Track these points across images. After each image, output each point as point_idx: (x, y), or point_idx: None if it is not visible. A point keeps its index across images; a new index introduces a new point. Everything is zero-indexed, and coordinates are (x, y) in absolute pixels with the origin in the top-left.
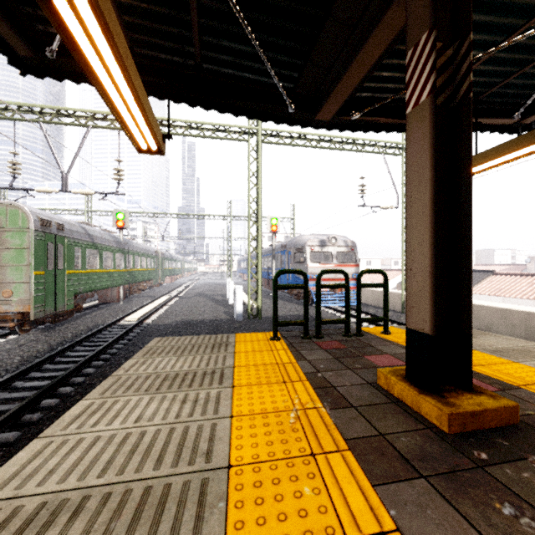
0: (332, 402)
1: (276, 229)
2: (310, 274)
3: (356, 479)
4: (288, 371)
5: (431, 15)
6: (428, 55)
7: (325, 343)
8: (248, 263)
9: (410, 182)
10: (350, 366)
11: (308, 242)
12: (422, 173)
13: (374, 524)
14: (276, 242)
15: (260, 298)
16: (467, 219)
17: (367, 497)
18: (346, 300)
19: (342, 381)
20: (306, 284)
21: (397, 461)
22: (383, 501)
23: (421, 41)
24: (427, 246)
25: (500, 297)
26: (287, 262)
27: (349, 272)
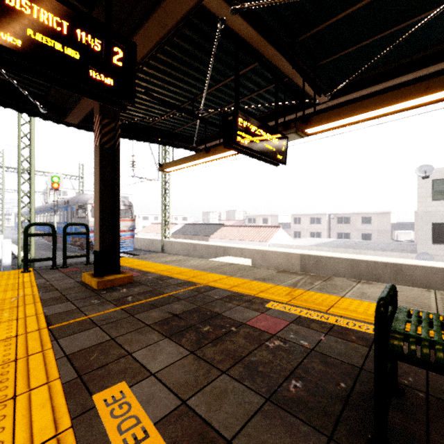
0: (46, 291)
1: (58, 186)
2: (91, 227)
3: (36, 307)
4: (25, 285)
5: (99, 109)
6: (98, 126)
7: (67, 270)
8: (19, 218)
9: (95, 181)
10: (73, 277)
11: (89, 201)
12: (97, 178)
13: (34, 314)
14: (60, 198)
15: (33, 250)
16: (118, 200)
17: (37, 310)
18: (87, 242)
19: (61, 283)
20: (54, 233)
21: (62, 300)
22: (44, 309)
23: (97, 118)
24: (98, 211)
25: (225, 239)
26: (70, 217)
27: (127, 226)
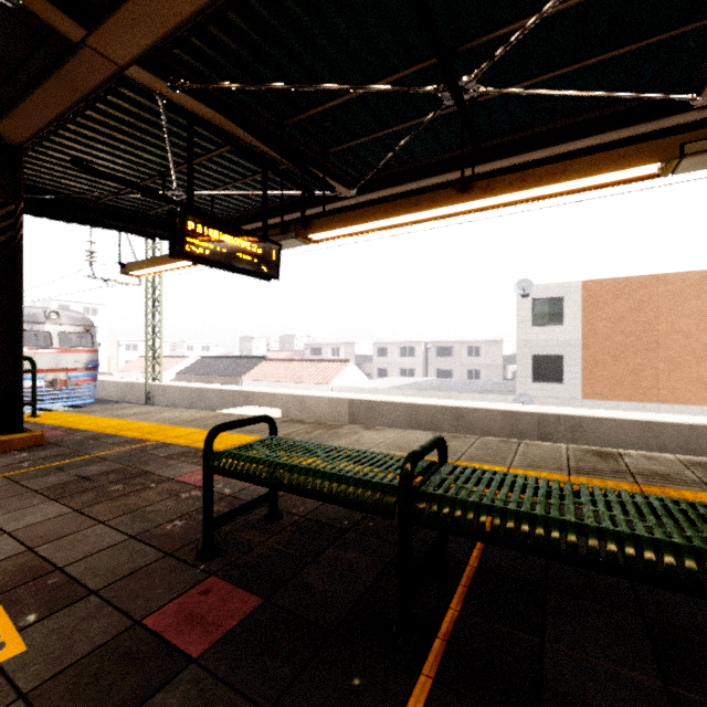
0: None
1: None
2: None
3: None
4: None
5: None
6: None
7: None
8: None
9: None
10: None
11: None
12: None
13: None
14: None
15: None
16: (21, 322)
17: None
18: None
19: None
20: None
21: None
22: None
23: None
24: None
25: (265, 381)
26: None
27: (82, 360)
